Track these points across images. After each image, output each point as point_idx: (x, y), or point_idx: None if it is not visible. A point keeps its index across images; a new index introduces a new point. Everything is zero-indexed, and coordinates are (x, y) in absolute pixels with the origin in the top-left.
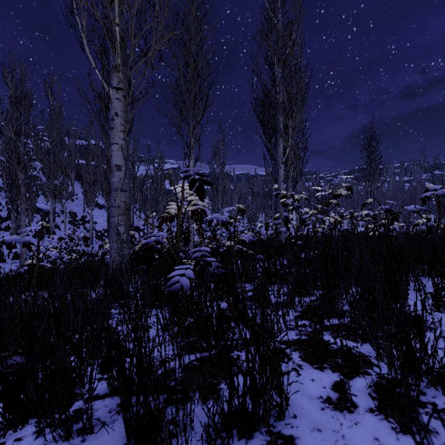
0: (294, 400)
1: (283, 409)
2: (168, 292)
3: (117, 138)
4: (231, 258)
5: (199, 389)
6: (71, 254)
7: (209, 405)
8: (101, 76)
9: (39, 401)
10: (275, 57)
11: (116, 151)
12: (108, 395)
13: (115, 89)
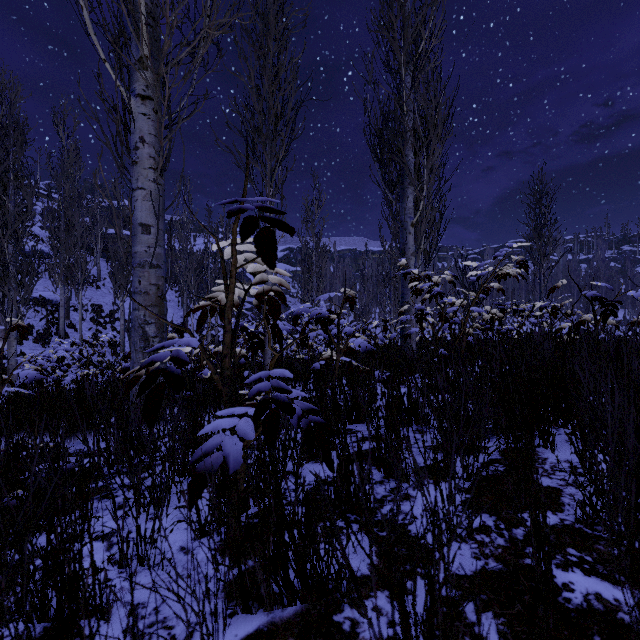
0: None
1: None
2: (194, 474)
3: (144, 179)
4: (333, 379)
5: None
6: (88, 368)
7: None
8: (115, 74)
9: None
10: (402, 56)
11: (142, 200)
12: None
13: (139, 98)
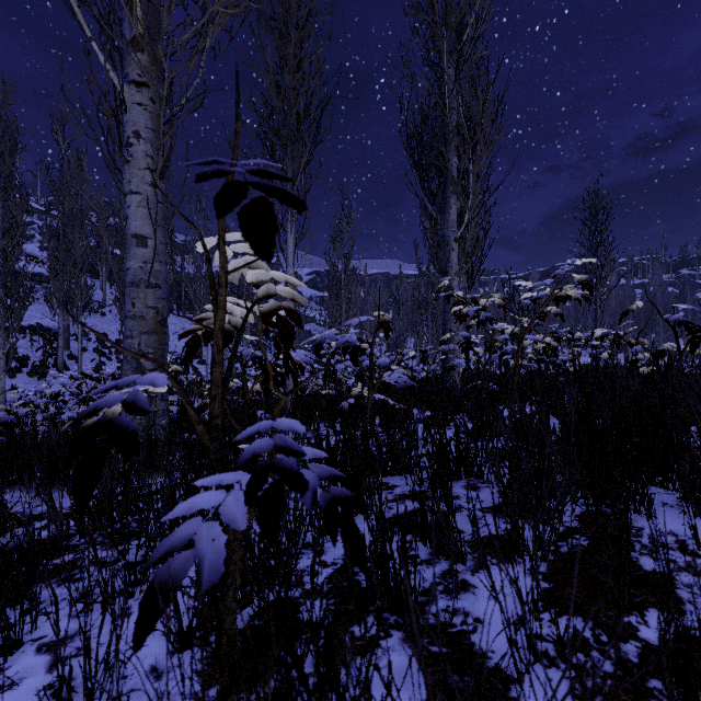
0: None
1: None
2: (148, 588)
3: (139, 181)
4: (365, 421)
5: None
6: (88, 405)
7: None
8: (104, 56)
9: None
10: (444, 43)
11: (137, 207)
12: None
13: (134, 85)
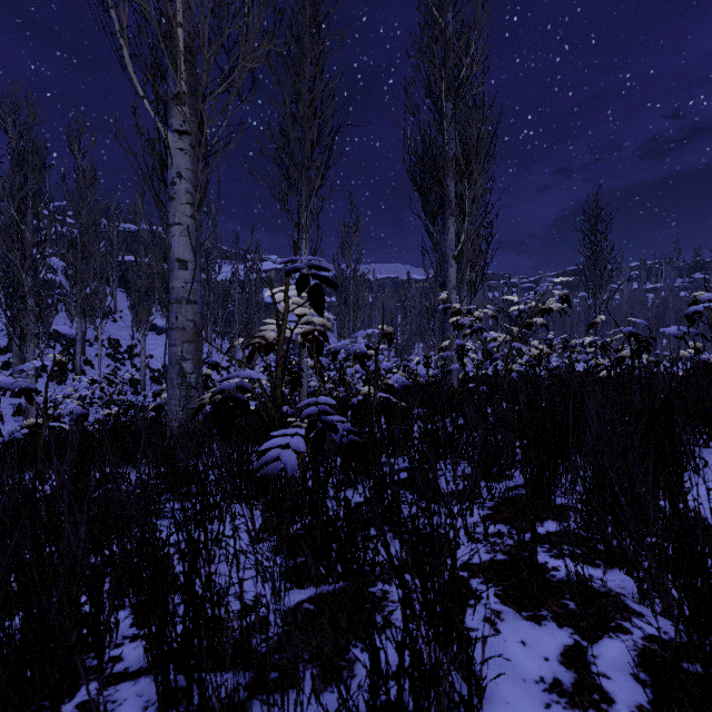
0: (492, 687)
1: (473, 710)
2: (259, 477)
3: (181, 214)
4: (371, 414)
5: (312, 676)
6: (109, 408)
7: (332, 694)
8: (153, 111)
9: (12, 687)
10: (443, 83)
11: (179, 236)
12: (146, 672)
13: (176, 133)
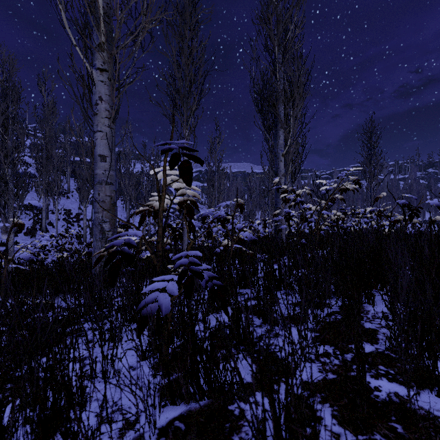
0: None
1: None
2: (140, 316)
3: (102, 124)
4: (229, 259)
5: None
6: (62, 253)
7: None
8: (82, 55)
9: None
10: (276, 41)
11: (100, 139)
12: None
13: (98, 70)
